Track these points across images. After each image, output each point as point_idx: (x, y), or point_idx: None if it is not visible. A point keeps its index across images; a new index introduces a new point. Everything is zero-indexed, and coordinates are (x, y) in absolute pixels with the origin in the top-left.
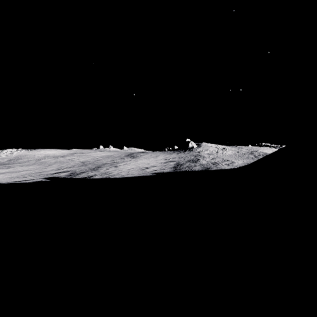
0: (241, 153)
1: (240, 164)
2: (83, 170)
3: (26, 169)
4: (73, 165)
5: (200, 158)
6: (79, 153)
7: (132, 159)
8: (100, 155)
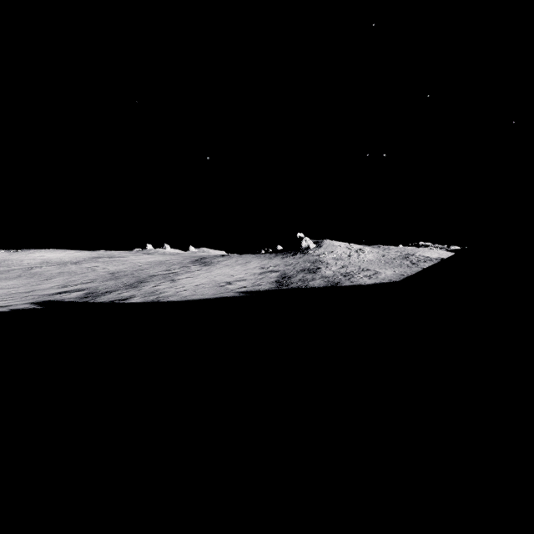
0: (390, 257)
1: (390, 276)
2: (112, 287)
3: (0, 286)
4: (93, 279)
5: (321, 265)
6: (107, 258)
7: (204, 268)
8: (146, 261)
